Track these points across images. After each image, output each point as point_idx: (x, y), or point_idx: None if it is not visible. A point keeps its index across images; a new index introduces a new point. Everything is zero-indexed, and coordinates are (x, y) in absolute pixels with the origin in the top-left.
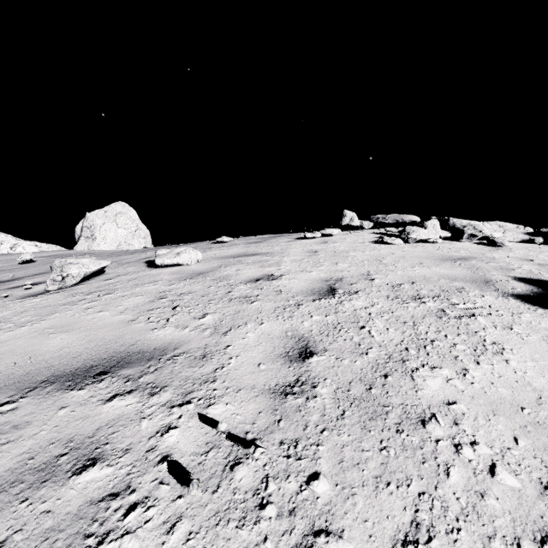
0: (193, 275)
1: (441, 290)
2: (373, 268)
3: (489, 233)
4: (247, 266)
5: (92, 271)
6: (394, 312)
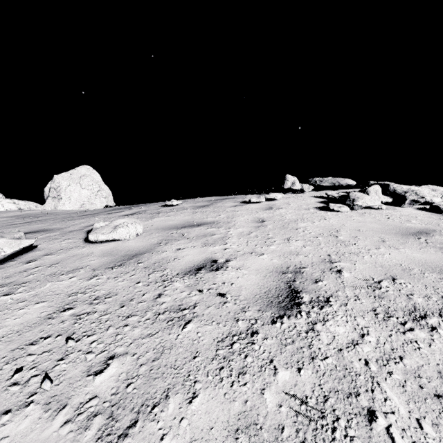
0: (124, 258)
1: (440, 297)
2: (332, 249)
3: (429, 198)
4: (190, 243)
5: (7, 254)
6: (403, 357)
